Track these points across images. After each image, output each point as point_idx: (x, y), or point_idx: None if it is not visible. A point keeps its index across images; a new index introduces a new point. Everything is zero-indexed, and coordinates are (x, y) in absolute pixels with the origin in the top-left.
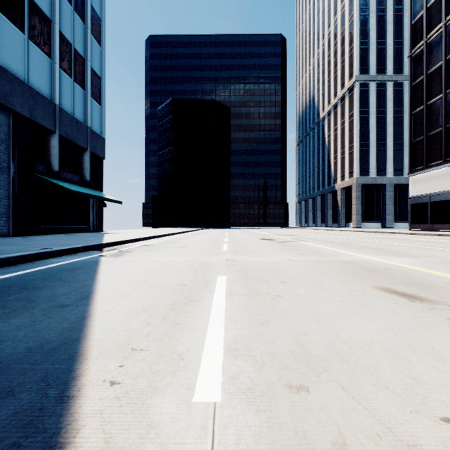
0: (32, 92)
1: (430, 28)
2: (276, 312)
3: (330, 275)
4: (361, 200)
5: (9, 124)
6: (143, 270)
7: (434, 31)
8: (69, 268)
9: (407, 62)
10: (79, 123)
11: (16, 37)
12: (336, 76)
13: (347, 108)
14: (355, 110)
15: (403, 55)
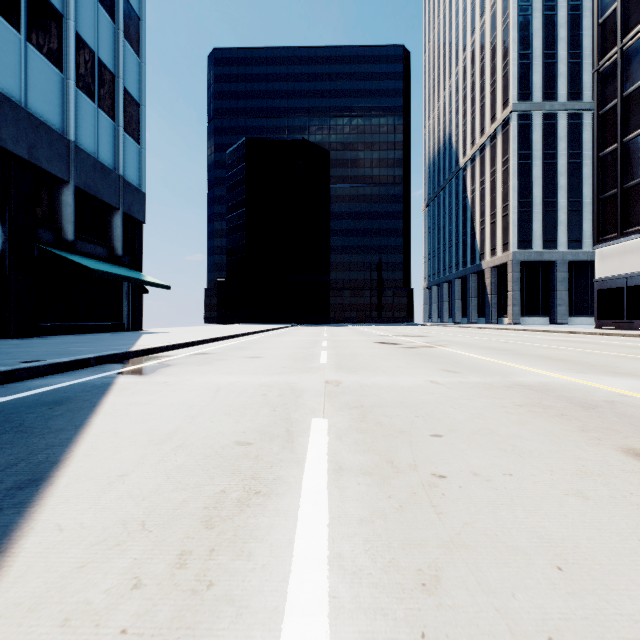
0: (33, 121)
1: (628, 28)
2: (448, 535)
3: (520, 419)
4: (521, 284)
5: None
6: (180, 405)
7: (633, 33)
8: (51, 401)
9: (588, 84)
10: (105, 169)
11: (7, 37)
12: (483, 105)
13: (500, 151)
14: (511, 154)
15: (581, 73)
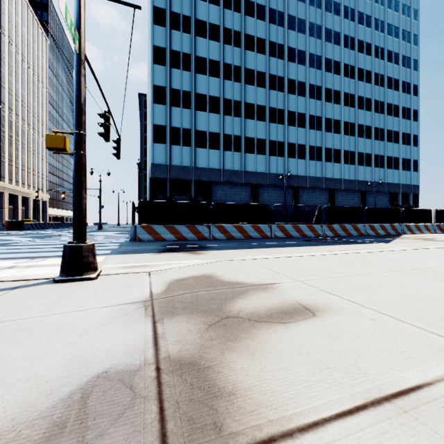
0: (394, 184)
1: None
2: None
3: None
4: None
5: (388, 196)
6: None
7: None
8: None
9: None
10: (407, 185)
11: (390, 172)
12: None
13: None
14: None
15: None
